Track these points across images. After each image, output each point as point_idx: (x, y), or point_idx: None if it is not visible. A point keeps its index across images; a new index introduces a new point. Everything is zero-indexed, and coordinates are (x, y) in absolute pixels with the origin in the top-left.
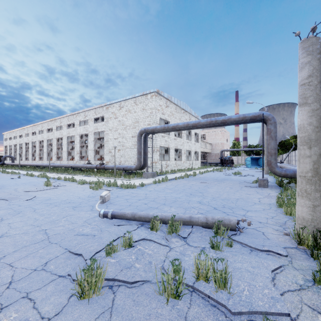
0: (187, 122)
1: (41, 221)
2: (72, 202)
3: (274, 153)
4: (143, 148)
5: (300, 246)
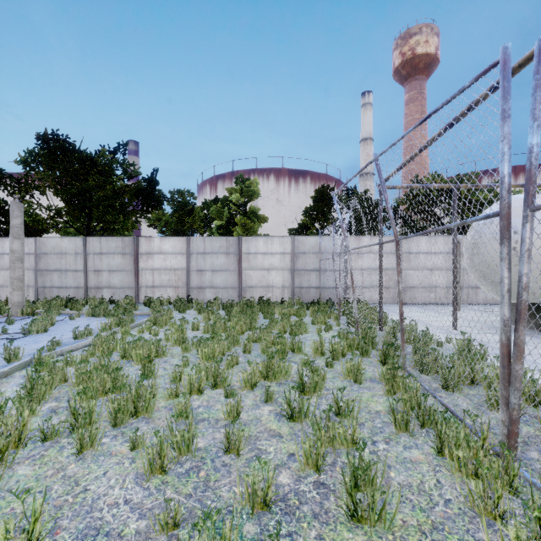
0: None
1: None
2: None
3: None
4: None
5: (23, 316)
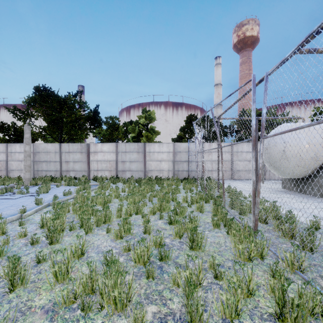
0: None
1: None
2: None
3: None
4: None
5: (31, 185)
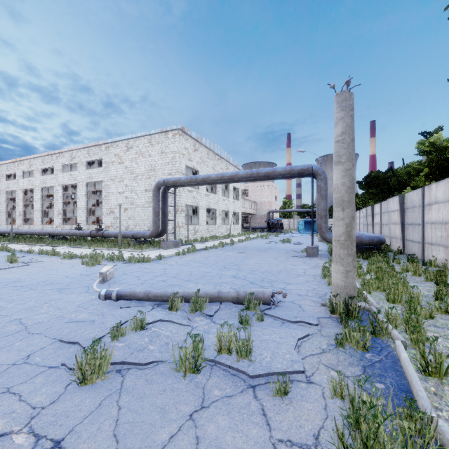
0: (222, 173)
1: (12, 310)
2: (56, 283)
3: (324, 215)
4: (162, 207)
5: (333, 314)
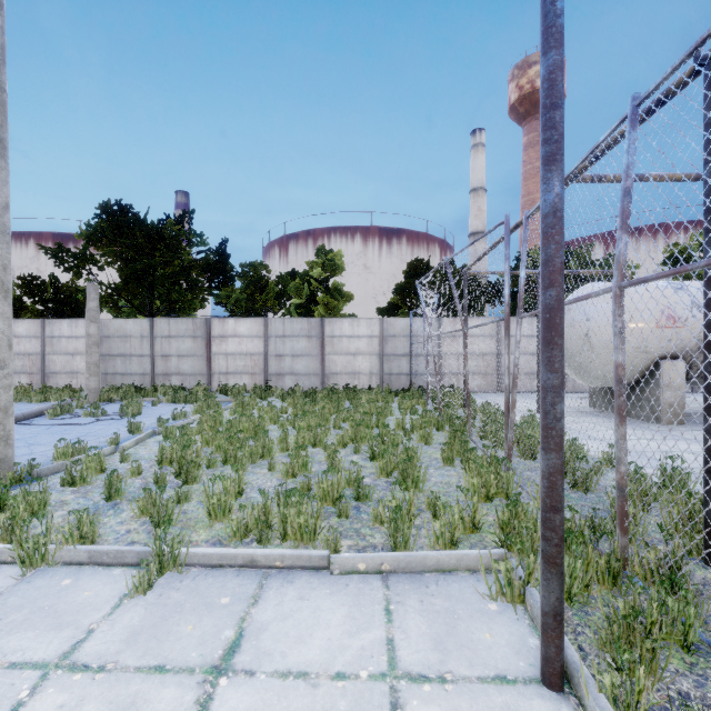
0: None
1: None
2: None
3: None
4: None
5: (100, 402)
